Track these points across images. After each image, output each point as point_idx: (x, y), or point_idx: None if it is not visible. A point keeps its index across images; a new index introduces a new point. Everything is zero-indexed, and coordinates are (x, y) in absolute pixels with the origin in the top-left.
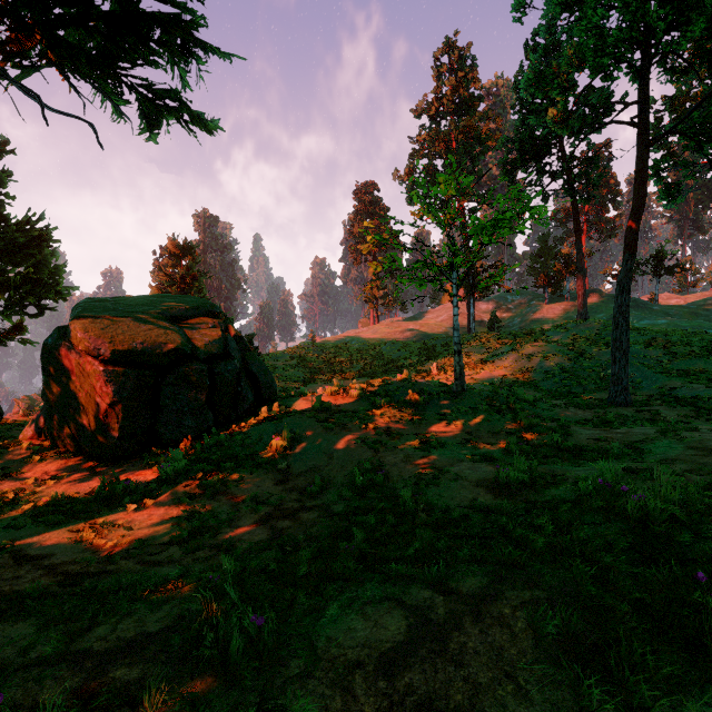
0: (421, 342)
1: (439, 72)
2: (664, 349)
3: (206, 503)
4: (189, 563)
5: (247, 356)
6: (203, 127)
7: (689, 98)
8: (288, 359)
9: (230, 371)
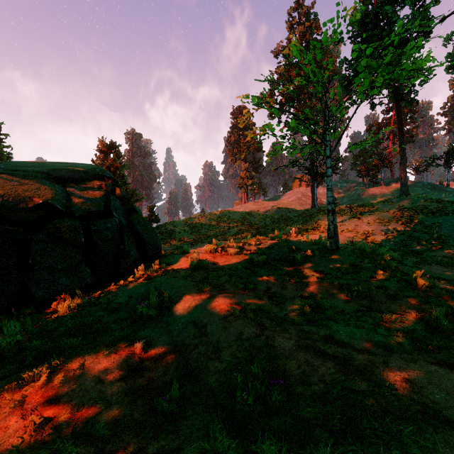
0: (279, 214)
1: (291, 25)
2: None
3: (3, 420)
4: None
5: (132, 216)
6: None
7: None
8: (183, 226)
9: (110, 228)
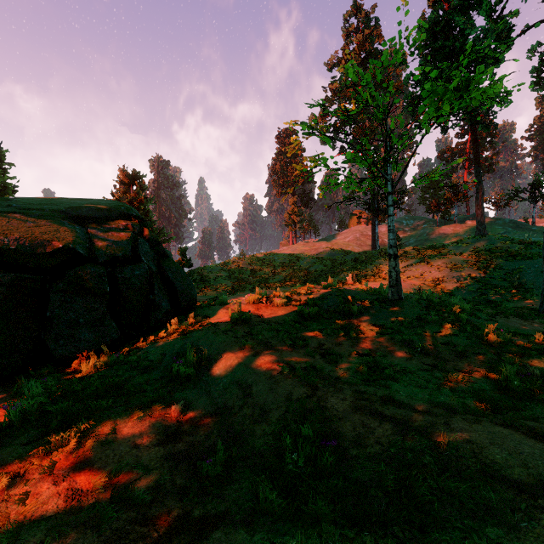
0: (333, 257)
1: (348, 32)
2: None
3: (34, 486)
4: None
5: (163, 261)
6: None
7: None
8: (220, 271)
9: (138, 276)
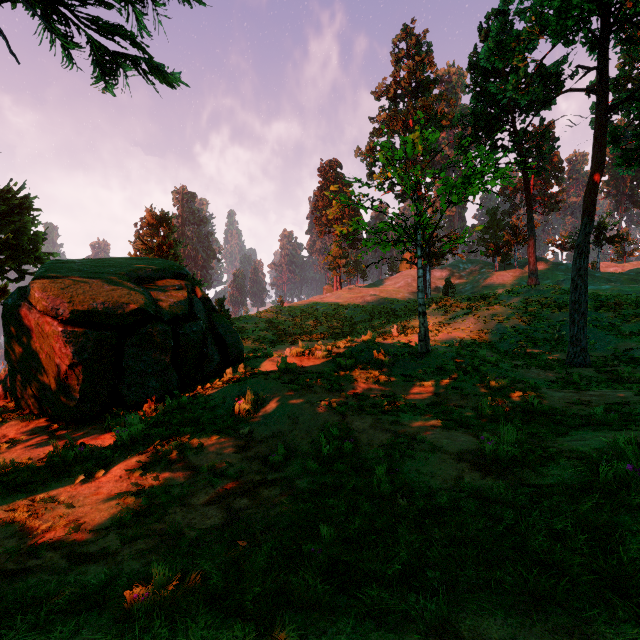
0: (380, 306)
1: (398, 58)
2: (614, 312)
3: (160, 474)
4: (124, 559)
5: (214, 317)
6: (163, 79)
7: (632, 78)
8: (258, 322)
9: (196, 332)
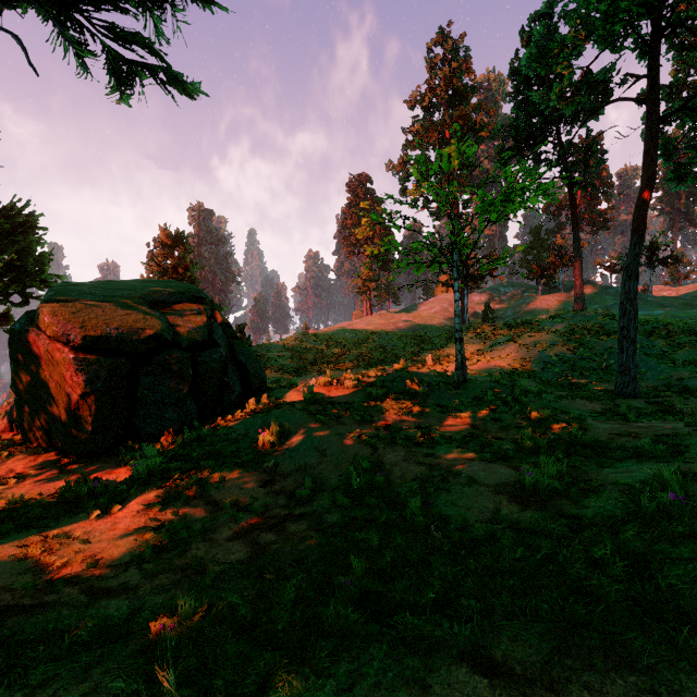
0: (414, 333)
1: (433, 63)
2: (667, 339)
3: (180, 509)
4: (146, 593)
5: (235, 344)
6: (182, 89)
7: (687, 85)
8: (281, 350)
9: (216, 359)
